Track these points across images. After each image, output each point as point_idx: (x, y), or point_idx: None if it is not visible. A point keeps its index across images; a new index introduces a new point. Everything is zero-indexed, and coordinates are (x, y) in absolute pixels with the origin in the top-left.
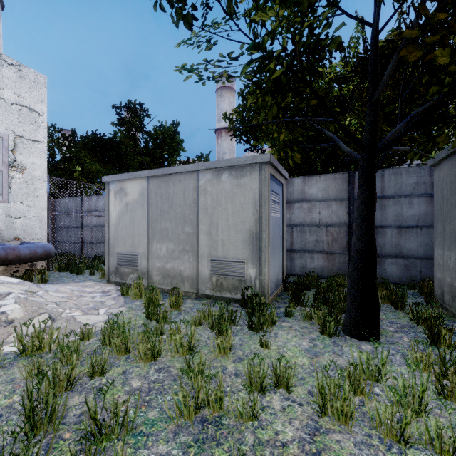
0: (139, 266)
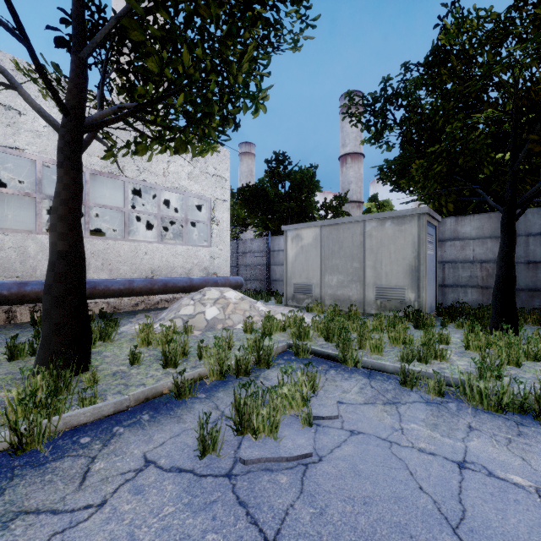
0: (313, 293)
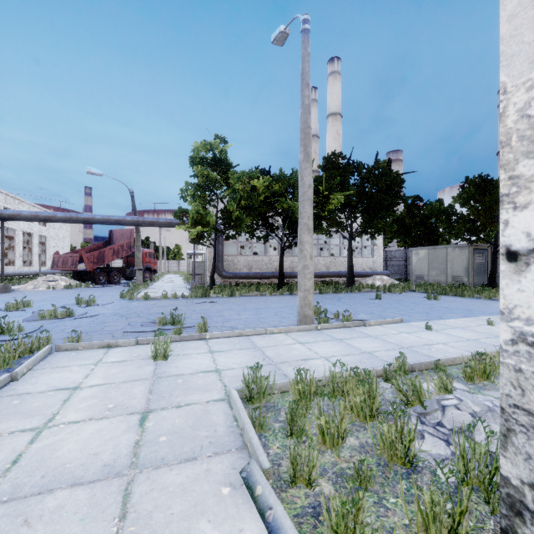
0: (424, 279)
